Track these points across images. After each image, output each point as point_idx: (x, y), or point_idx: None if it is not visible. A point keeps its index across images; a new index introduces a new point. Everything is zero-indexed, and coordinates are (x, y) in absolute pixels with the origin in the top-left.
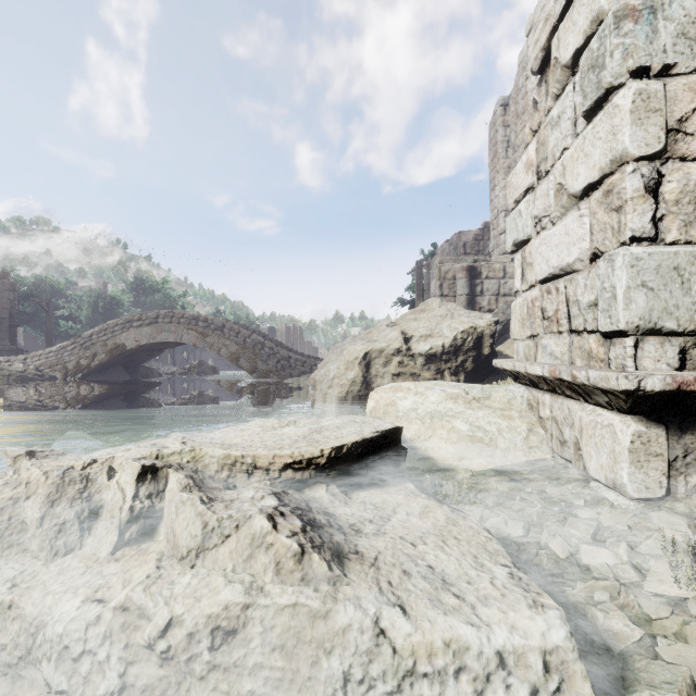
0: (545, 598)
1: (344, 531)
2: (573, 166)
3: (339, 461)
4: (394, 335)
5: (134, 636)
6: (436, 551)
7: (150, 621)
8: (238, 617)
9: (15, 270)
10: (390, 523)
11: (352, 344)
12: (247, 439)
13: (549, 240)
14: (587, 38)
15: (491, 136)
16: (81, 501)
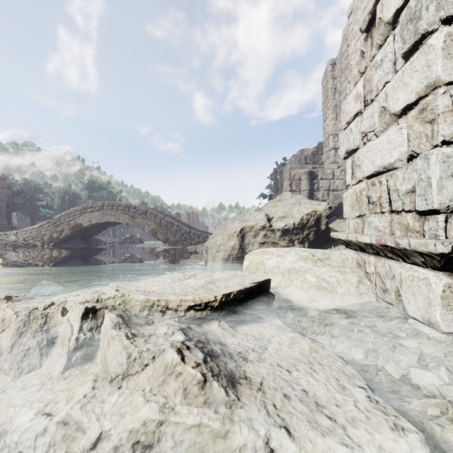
0: (403, 421)
1: (234, 359)
2: (394, 93)
3: (228, 304)
4: (260, 216)
5: (72, 446)
6: (307, 377)
7: (84, 434)
8: (154, 434)
9: (11, 175)
10: (268, 352)
11: (232, 222)
12: (161, 288)
13: (374, 148)
14: (406, 0)
15: (323, 85)
16: (41, 333)
